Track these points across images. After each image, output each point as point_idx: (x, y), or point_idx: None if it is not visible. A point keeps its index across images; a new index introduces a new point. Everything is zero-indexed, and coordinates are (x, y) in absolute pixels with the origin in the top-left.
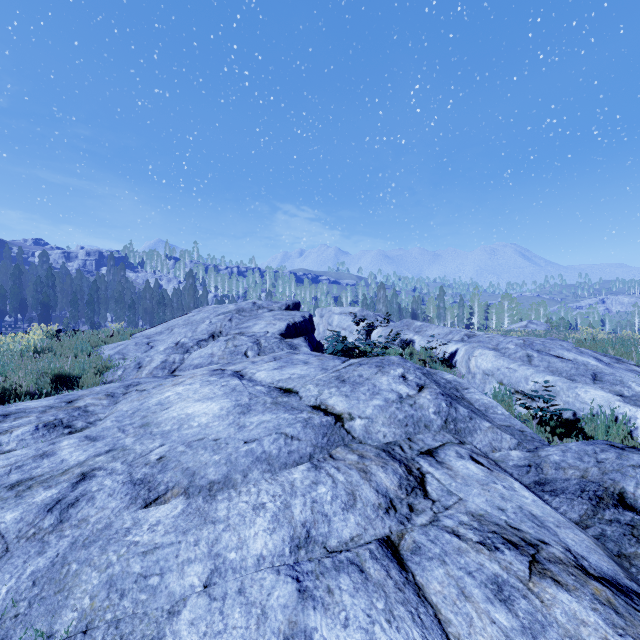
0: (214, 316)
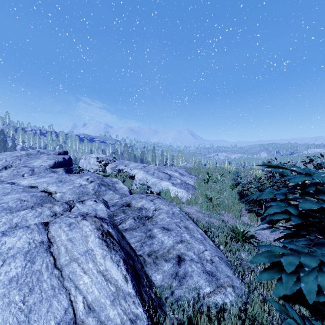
0: (10, 157)
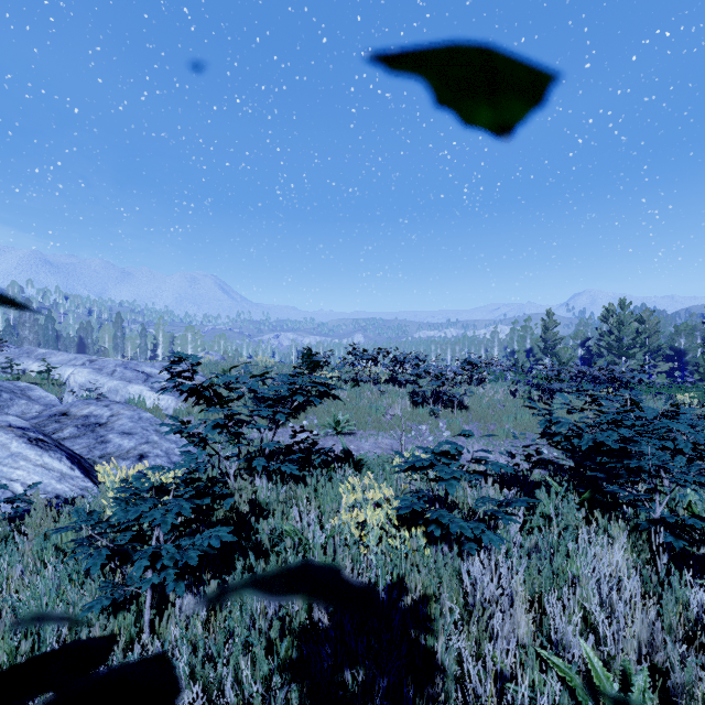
0: None
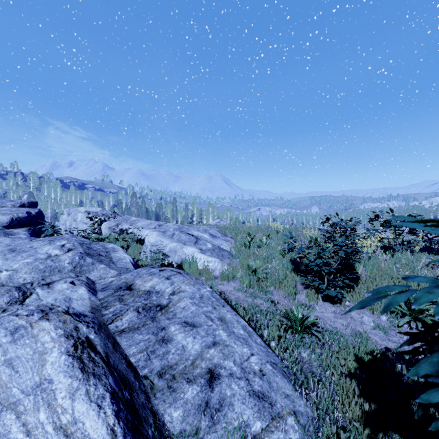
0: None
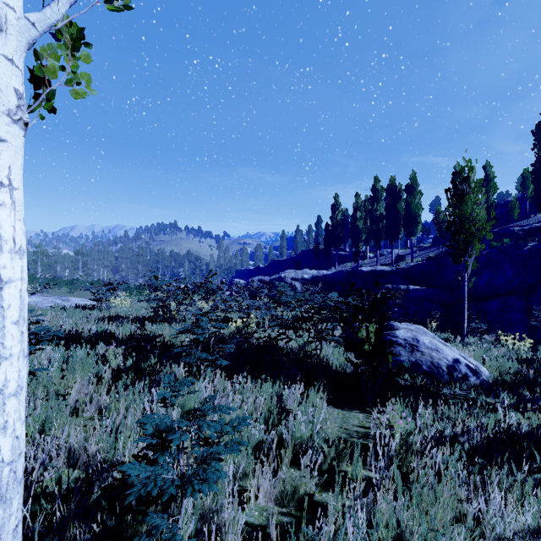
0: None
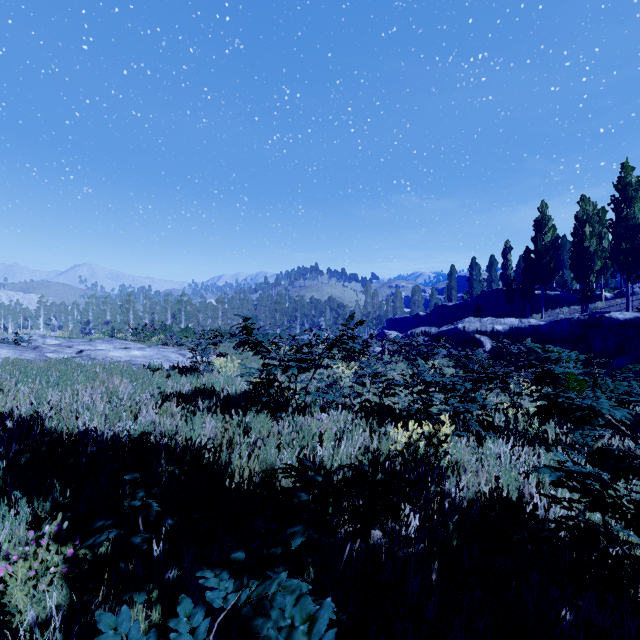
0: None
